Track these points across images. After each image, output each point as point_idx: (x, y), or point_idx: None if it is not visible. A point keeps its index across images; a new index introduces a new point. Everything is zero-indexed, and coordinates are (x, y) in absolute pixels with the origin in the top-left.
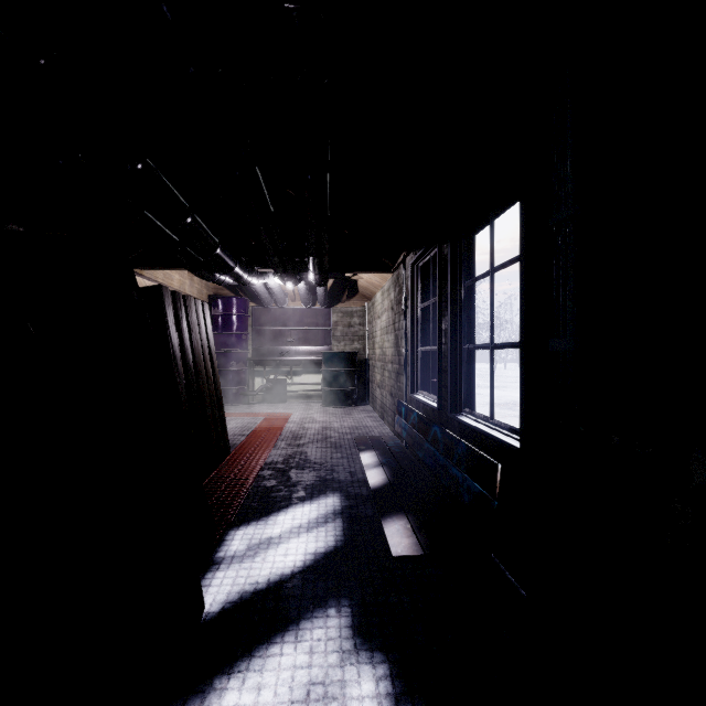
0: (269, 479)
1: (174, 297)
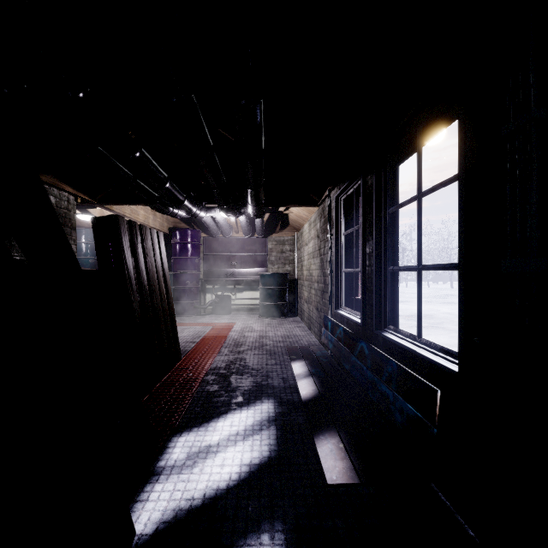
0: (212, 384)
1: (130, 225)
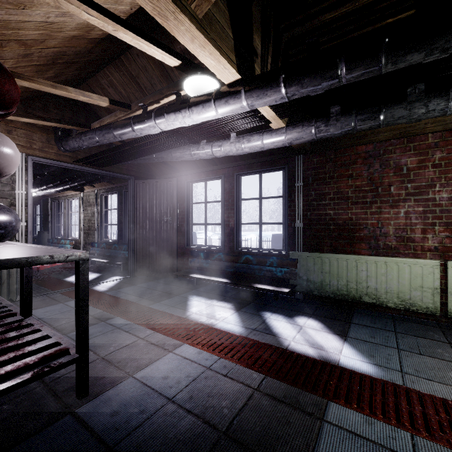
0: None
1: None
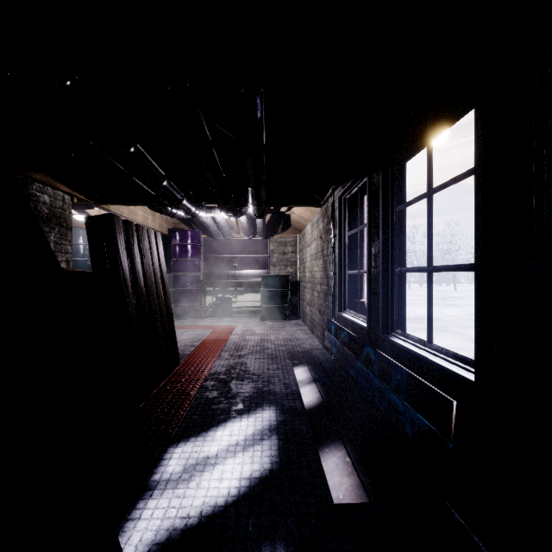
0: (211, 390)
1: (126, 225)
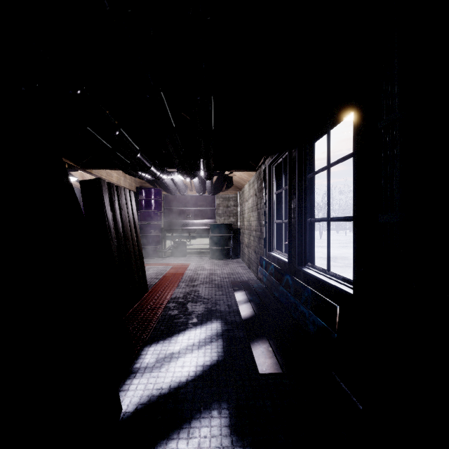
0: (173, 309)
1: (109, 186)
